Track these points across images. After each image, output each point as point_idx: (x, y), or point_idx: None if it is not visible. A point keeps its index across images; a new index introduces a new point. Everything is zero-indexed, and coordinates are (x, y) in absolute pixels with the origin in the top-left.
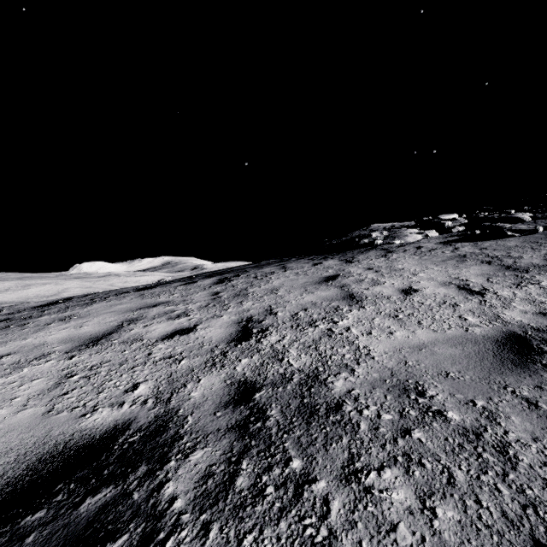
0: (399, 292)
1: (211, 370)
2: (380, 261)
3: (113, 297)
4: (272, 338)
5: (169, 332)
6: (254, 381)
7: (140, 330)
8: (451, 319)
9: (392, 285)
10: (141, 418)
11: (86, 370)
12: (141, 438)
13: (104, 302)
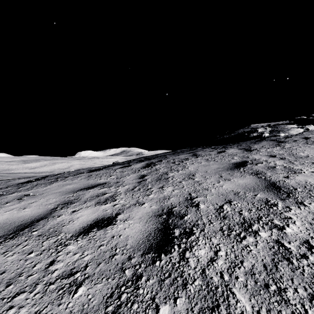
0: None
1: None
2: (278, 150)
3: (70, 177)
4: (200, 251)
5: (90, 222)
6: None
7: (66, 217)
8: None
9: None
10: None
11: None
12: None
13: (61, 182)
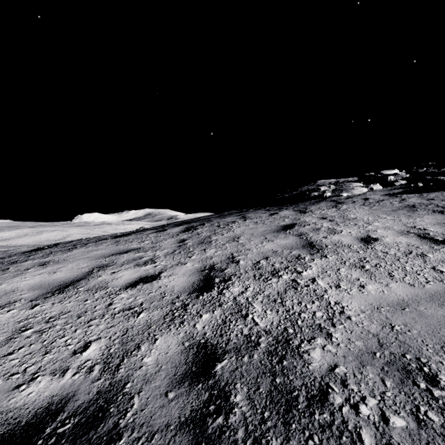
0: (359, 241)
1: (169, 327)
2: (332, 211)
3: (92, 244)
4: (234, 289)
5: (134, 279)
6: (215, 345)
7: (107, 277)
8: (425, 271)
9: (350, 234)
10: (81, 394)
11: (43, 322)
12: (73, 427)
13: (83, 248)
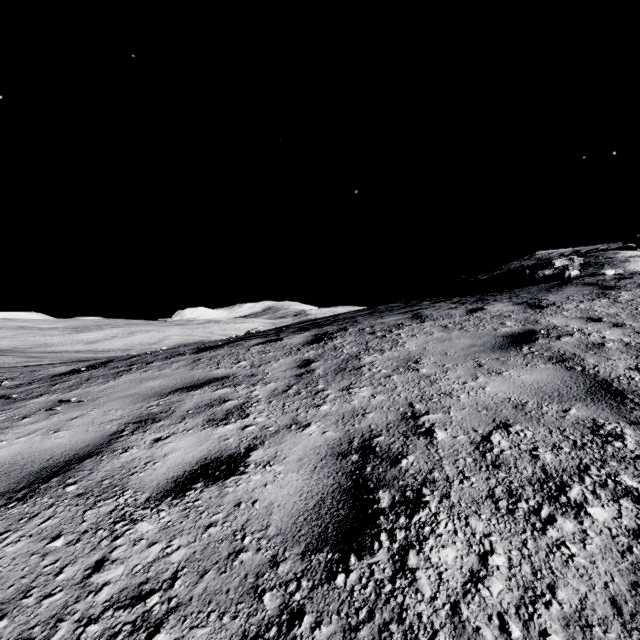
0: None
1: None
2: (605, 305)
3: (157, 363)
4: (443, 552)
5: (189, 466)
6: None
7: (140, 453)
8: None
9: None
10: None
11: None
12: None
13: (138, 373)
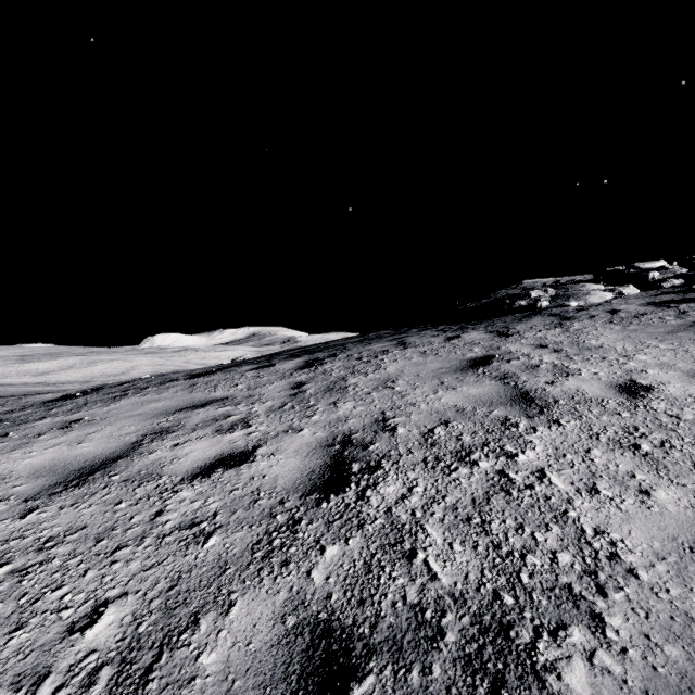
0: (616, 391)
1: (260, 574)
2: (556, 334)
3: (153, 388)
4: (388, 488)
5: (209, 460)
6: (348, 627)
7: (164, 453)
8: None
9: (596, 377)
10: None
11: (32, 551)
12: None
13: (137, 397)
